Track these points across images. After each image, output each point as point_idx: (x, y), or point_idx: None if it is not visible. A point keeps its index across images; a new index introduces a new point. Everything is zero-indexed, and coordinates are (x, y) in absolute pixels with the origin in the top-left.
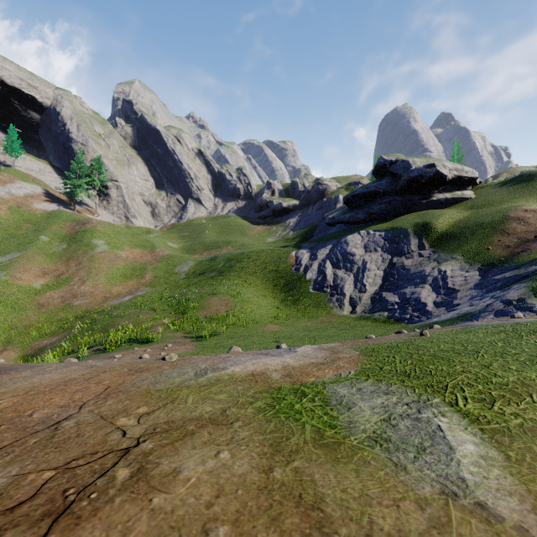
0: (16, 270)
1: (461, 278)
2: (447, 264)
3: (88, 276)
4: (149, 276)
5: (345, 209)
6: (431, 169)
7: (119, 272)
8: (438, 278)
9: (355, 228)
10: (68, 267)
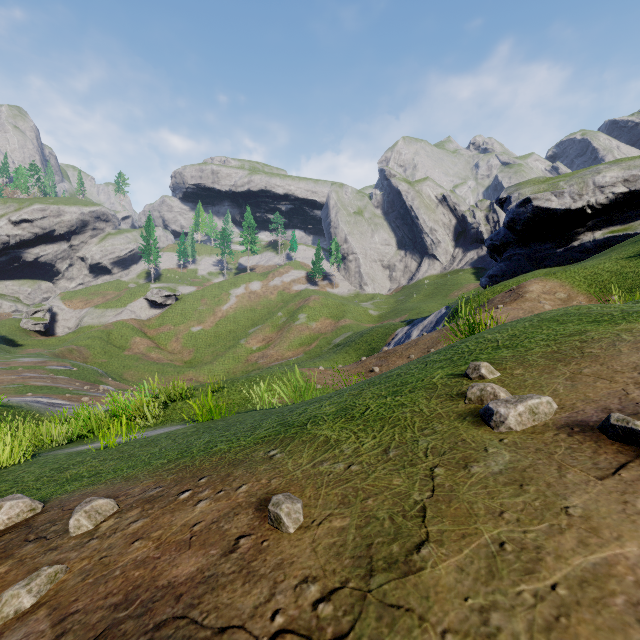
0: (251, 338)
1: None
2: None
3: (279, 343)
4: (314, 345)
5: None
6: (525, 206)
7: (300, 340)
8: None
9: None
10: (277, 335)
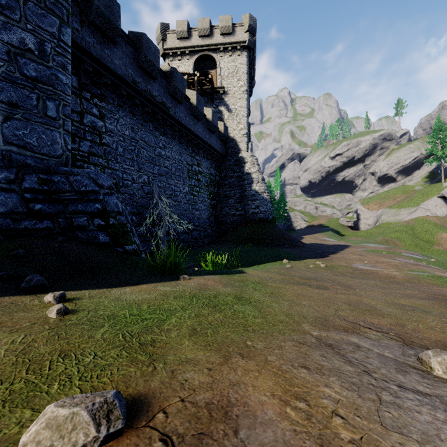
0: None
1: None
2: None
3: None
4: None
5: None
6: None
7: None
8: None
9: None
10: None
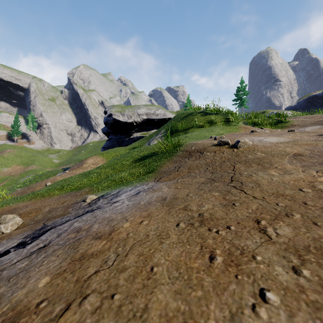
0: None
1: None
2: None
3: None
4: (2, 184)
5: None
6: (110, 117)
7: None
8: None
9: None
10: None
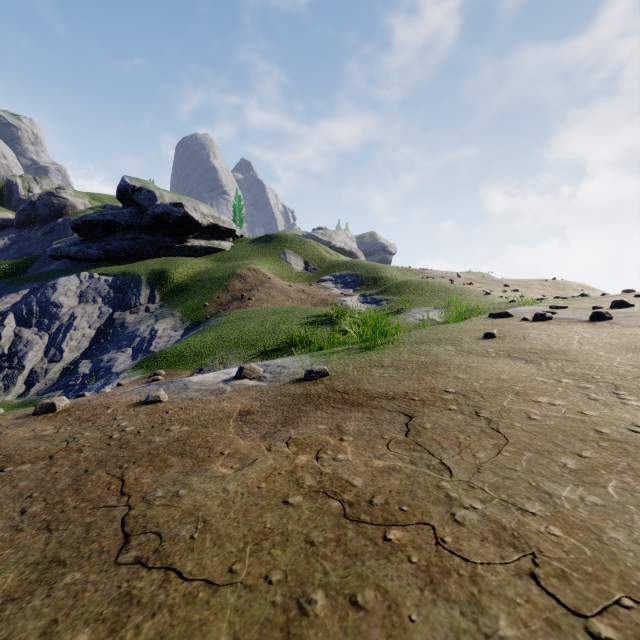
0: None
1: (166, 338)
2: (163, 322)
3: None
4: None
5: (80, 239)
6: (179, 208)
7: None
8: (146, 340)
9: (81, 268)
10: None
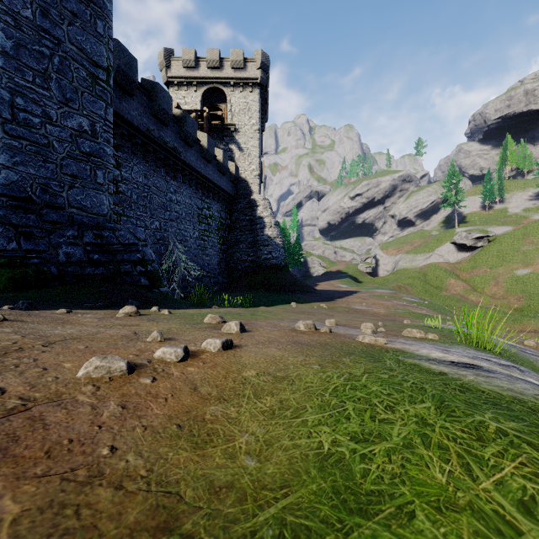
0: None
1: None
2: None
3: None
4: None
5: None
6: None
7: None
8: None
9: None
10: None
